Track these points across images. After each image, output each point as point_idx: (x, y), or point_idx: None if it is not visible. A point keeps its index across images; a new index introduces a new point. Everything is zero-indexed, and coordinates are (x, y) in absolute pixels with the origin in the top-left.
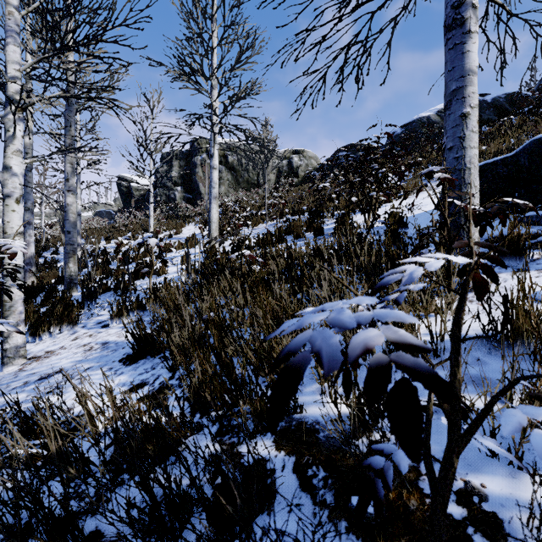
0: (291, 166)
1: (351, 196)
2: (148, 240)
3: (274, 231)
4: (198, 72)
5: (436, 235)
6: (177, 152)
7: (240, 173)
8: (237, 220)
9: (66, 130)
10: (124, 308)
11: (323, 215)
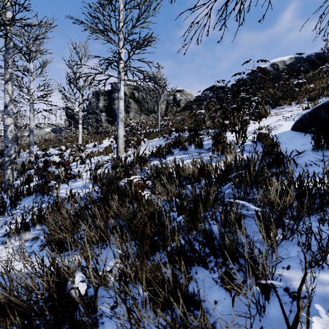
0: (175, 100)
1: (226, 120)
2: (50, 159)
3: (165, 145)
4: (107, 26)
5: (313, 156)
6: (102, 90)
7: (143, 104)
8: (139, 135)
9: (5, 68)
10: (24, 224)
11: (200, 133)
